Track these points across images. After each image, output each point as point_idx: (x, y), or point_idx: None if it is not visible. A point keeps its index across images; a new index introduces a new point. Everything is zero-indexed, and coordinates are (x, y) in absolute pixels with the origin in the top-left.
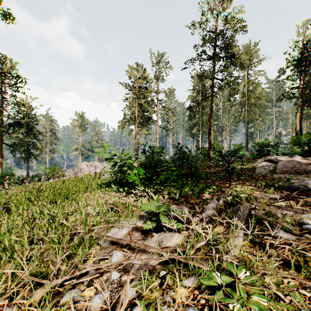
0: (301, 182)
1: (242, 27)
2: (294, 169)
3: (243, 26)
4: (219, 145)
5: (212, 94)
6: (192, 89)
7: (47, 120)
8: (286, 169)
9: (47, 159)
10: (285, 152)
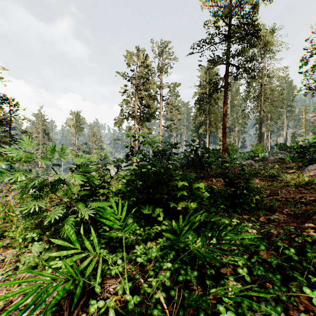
0: None
1: None
2: None
3: None
4: (234, 146)
5: (227, 83)
6: (198, 85)
7: (40, 120)
8: None
9: (39, 162)
10: None
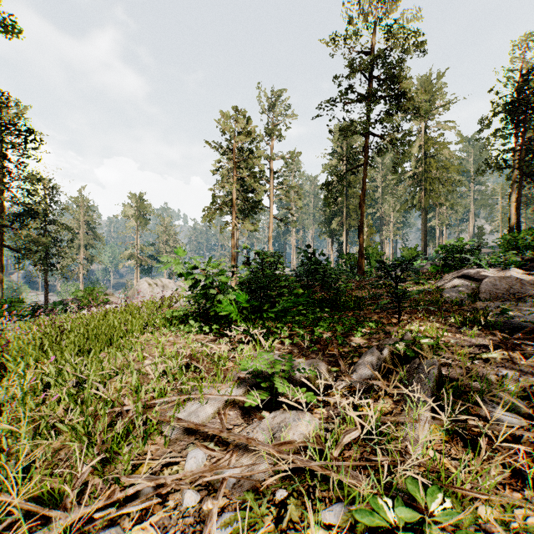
0: (526, 316)
1: (418, 46)
2: (511, 293)
3: (419, 43)
4: (377, 250)
5: (364, 161)
6: (331, 153)
7: (81, 207)
8: (497, 293)
9: (80, 274)
10: (492, 262)
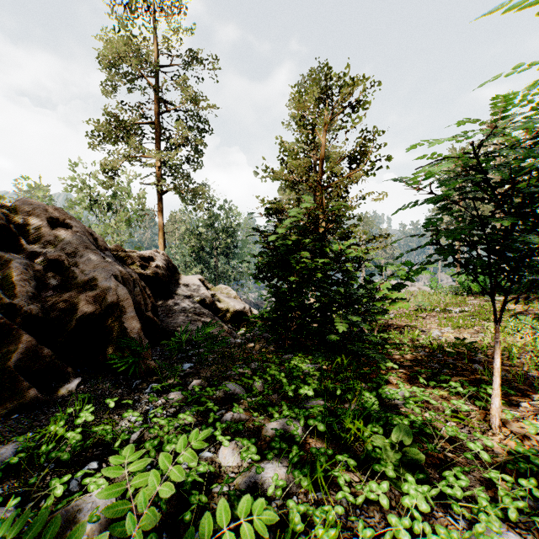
0: None
1: None
2: None
3: None
4: None
5: None
6: None
7: None
8: None
9: None
10: None
